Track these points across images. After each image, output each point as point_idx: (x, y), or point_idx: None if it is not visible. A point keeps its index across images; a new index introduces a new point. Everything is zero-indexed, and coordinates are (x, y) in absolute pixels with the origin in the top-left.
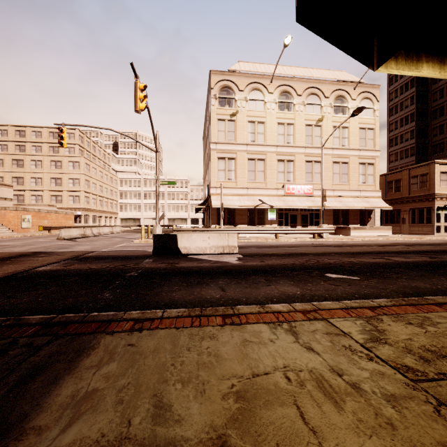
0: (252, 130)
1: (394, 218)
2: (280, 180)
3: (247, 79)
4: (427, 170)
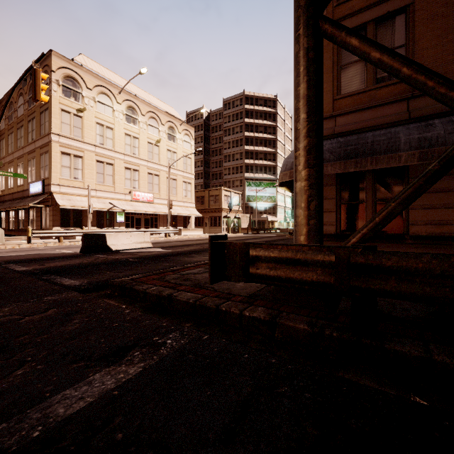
0: (101, 132)
1: (200, 222)
2: (127, 186)
3: (96, 80)
4: (218, 192)
